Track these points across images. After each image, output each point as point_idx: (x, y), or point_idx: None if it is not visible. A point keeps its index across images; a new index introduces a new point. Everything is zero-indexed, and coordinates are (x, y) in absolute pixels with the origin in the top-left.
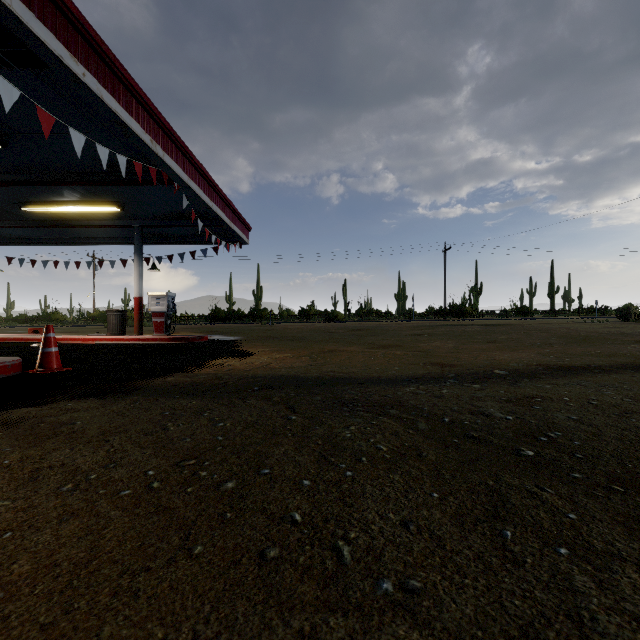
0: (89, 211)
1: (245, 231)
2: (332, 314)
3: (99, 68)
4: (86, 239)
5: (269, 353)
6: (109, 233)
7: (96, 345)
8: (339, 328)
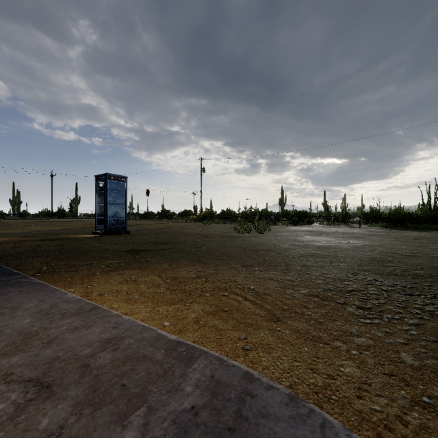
0: None
1: None
2: None
3: None
4: None
5: None
6: None
7: None
8: None
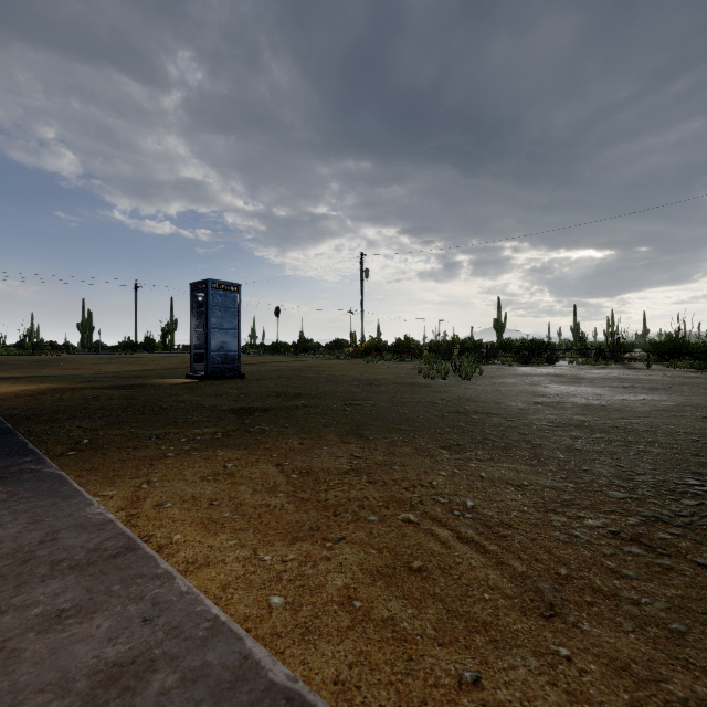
0: None
1: None
2: None
3: None
4: None
5: None
6: None
7: None
8: (17, 361)
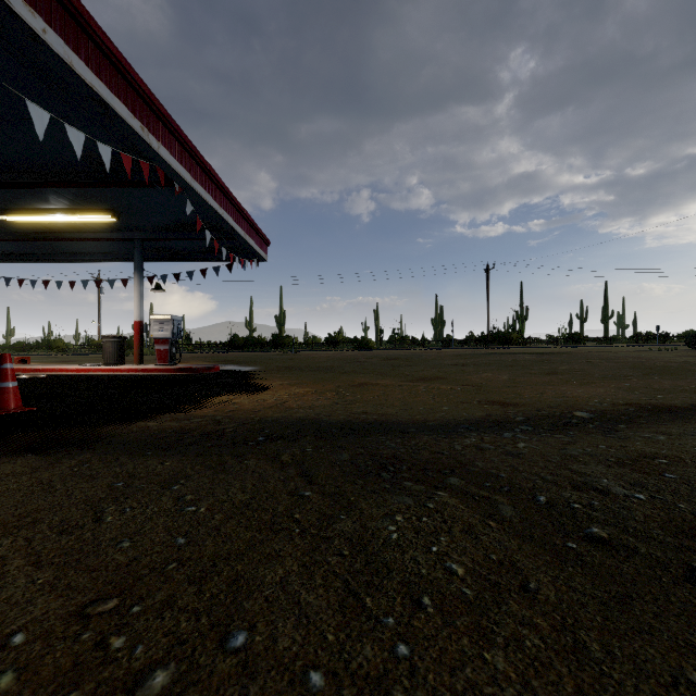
0: (81, 221)
1: (263, 246)
2: (362, 341)
3: (67, 27)
4: (82, 255)
5: (287, 387)
6: (107, 248)
7: (87, 377)
8: (371, 357)
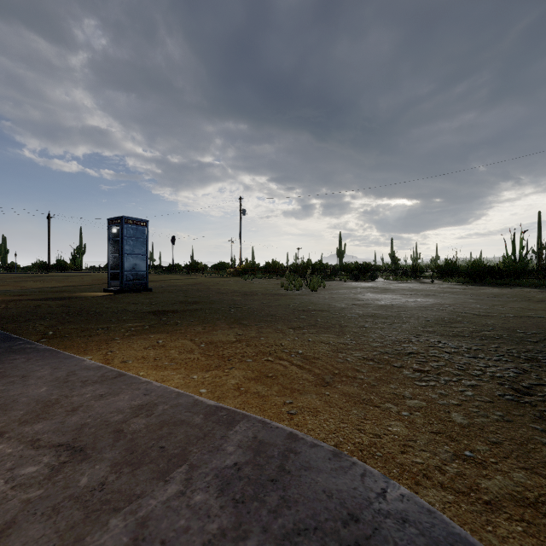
0: None
1: None
2: None
3: None
4: None
5: None
6: None
7: None
8: None
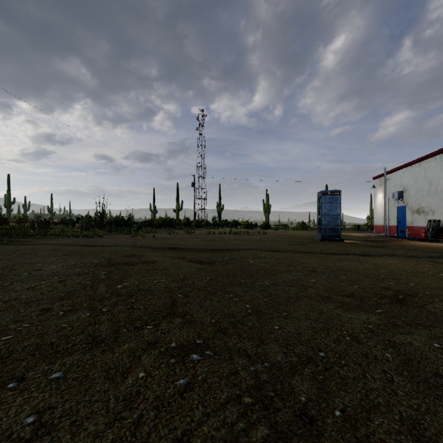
0: None
1: None
2: None
3: None
4: None
5: None
6: None
7: None
8: None
